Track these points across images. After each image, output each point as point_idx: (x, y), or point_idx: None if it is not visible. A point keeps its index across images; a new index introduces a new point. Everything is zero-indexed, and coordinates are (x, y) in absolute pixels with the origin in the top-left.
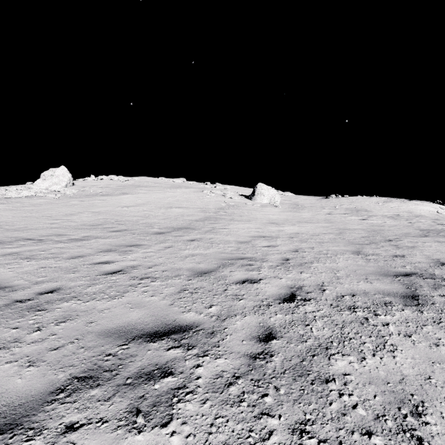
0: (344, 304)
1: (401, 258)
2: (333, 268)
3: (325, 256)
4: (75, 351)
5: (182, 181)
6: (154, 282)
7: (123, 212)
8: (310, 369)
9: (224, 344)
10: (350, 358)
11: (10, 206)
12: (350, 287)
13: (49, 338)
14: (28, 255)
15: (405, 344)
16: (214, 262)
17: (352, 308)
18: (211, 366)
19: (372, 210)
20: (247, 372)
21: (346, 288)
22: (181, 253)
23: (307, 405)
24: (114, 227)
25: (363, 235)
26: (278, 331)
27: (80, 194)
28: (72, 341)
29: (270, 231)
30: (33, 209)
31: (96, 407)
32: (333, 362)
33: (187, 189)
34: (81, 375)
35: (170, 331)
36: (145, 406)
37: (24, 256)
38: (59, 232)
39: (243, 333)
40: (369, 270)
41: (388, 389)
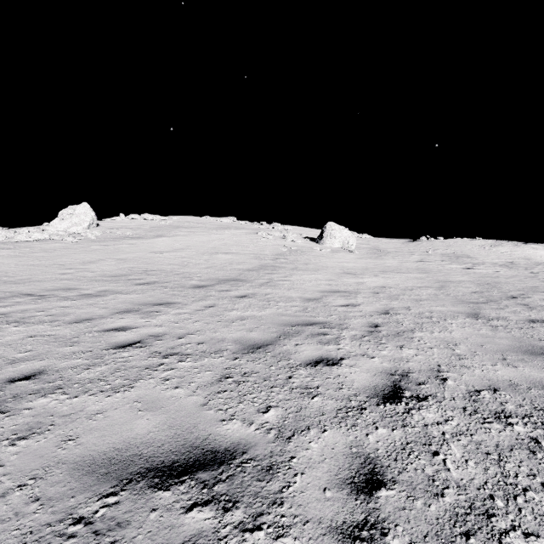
0: (486, 409)
1: (542, 324)
2: (447, 339)
3: (429, 321)
4: (20, 509)
5: (231, 221)
6: (183, 362)
7: (155, 259)
8: None
9: (292, 498)
10: None
11: (17, 252)
12: (484, 374)
13: None
14: (18, 317)
15: None
16: (272, 329)
17: (503, 416)
18: None
19: (476, 256)
20: None
21: (478, 375)
22: (226, 315)
23: None
24: (141, 279)
25: (474, 289)
26: (386, 466)
27: (104, 237)
28: (24, 482)
29: (346, 283)
30: (44, 256)
31: None
32: None
33: (237, 230)
34: None
35: (197, 462)
36: None
37: (13, 318)
38: (69, 285)
39: (324, 470)
40: (502, 343)
41: None
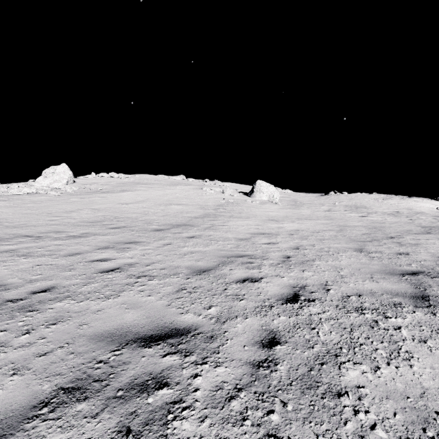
0: (351, 306)
1: (405, 256)
2: (336, 266)
3: (326, 254)
4: (64, 357)
5: (181, 179)
6: (152, 281)
7: (122, 209)
8: (319, 380)
9: (225, 350)
10: (362, 367)
11: (11, 203)
12: (355, 286)
13: (38, 342)
14: (25, 252)
15: (421, 351)
16: (213, 260)
17: (360, 309)
18: (210, 376)
19: (371, 207)
20: (250, 383)
21: (351, 287)
22: (179, 250)
23: (319, 424)
24: (113, 224)
25: (365, 232)
26: (282, 335)
27: (80, 191)
28: (62, 345)
29: (270, 228)
30: (34, 206)
31: (82, 425)
32: (344, 372)
33: (186, 186)
34: (67, 386)
35: (167, 334)
36: (136, 424)
37: (21, 253)
38: (58, 229)
39: (245, 337)
40: (374, 268)
41: (408, 405)
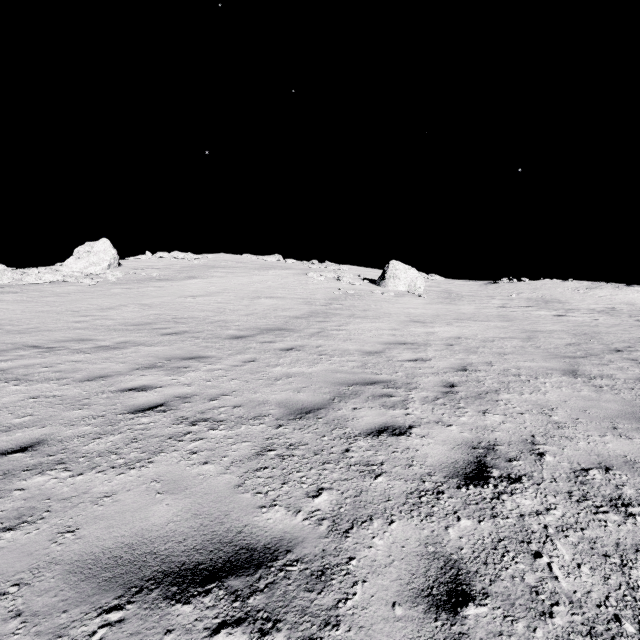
0: (598, 494)
1: None
2: (540, 403)
3: (517, 380)
4: None
5: (277, 260)
6: (215, 430)
7: (186, 304)
8: None
9: (351, 616)
10: None
11: (24, 297)
12: (590, 448)
13: None
14: (19, 374)
15: None
16: (324, 389)
17: (621, 504)
18: None
19: (569, 301)
20: None
21: (584, 449)
22: (268, 372)
23: None
24: (169, 328)
25: (569, 341)
26: (473, 573)
27: (127, 278)
28: (5, 589)
29: (414, 334)
30: (56, 301)
31: None
32: None
33: (283, 271)
34: None
35: (228, 564)
36: None
37: (13, 375)
38: (83, 335)
39: (393, 577)
40: (610, 408)
41: None
